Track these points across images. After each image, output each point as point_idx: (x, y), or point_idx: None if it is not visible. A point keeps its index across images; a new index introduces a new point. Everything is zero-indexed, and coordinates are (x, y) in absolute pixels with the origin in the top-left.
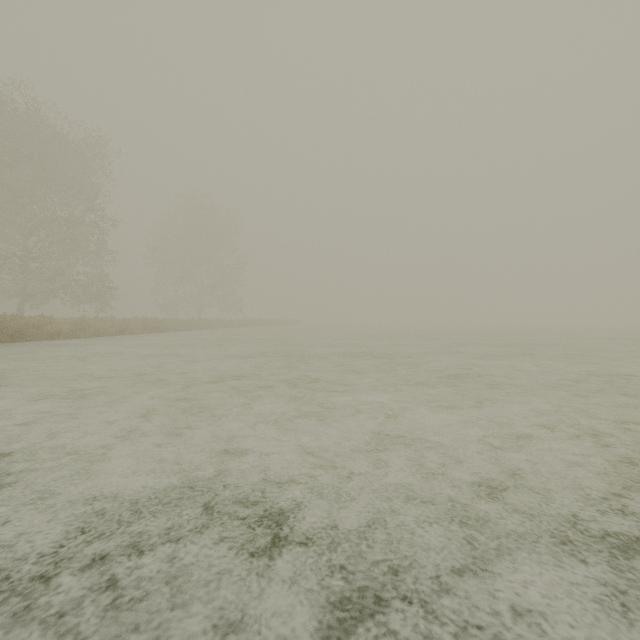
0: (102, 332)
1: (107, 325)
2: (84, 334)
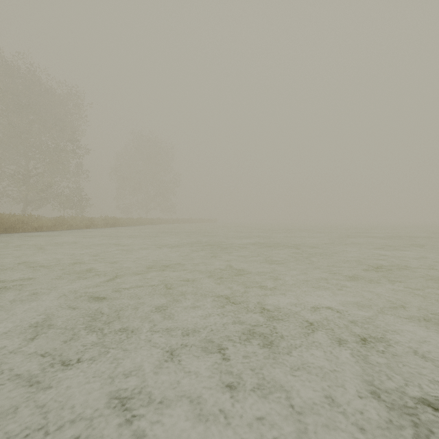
0: (74, 227)
1: (79, 222)
2: (60, 228)
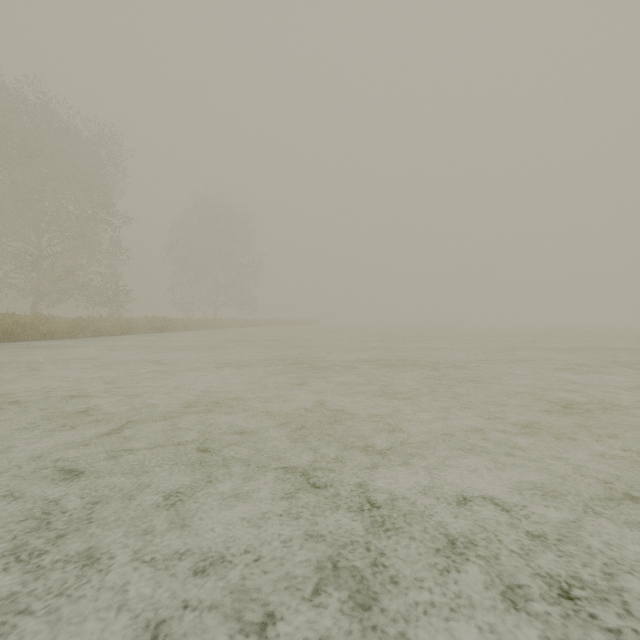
0: (104, 332)
1: (111, 324)
2: (82, 334)
